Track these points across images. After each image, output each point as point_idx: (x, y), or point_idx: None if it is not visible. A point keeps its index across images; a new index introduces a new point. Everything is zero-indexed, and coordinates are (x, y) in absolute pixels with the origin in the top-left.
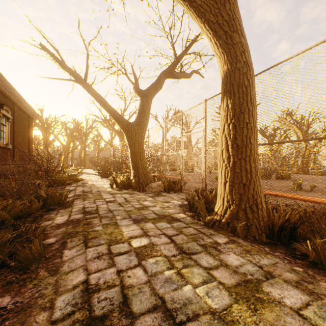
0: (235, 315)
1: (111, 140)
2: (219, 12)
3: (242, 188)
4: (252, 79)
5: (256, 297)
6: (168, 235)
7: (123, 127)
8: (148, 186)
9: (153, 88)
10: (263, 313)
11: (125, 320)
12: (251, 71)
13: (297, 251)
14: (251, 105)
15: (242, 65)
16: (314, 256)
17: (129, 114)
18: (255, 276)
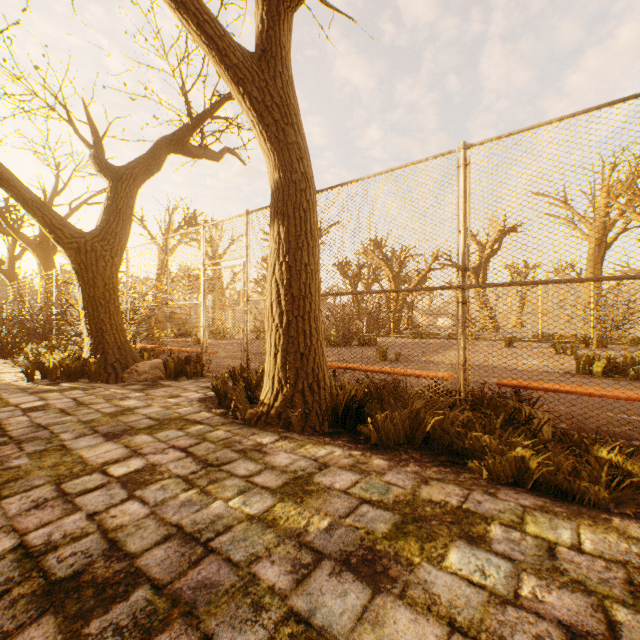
0: (278, 513)
1: (11, 263)
2: (267, 87)
3: (300, 359)
4: (313, 200)
5: (305, 490)
6: (181, 447)
7: (64, 240)
8: (131, 369)
9: (140, 168)
10: (310, 502)
11: (118, 564)
12: (313, 189)
13: (362, 435)
14: (312, 239)
15: (299, 178)
16: (377, 438)
17: (70, 204)
18: (308, 471)
